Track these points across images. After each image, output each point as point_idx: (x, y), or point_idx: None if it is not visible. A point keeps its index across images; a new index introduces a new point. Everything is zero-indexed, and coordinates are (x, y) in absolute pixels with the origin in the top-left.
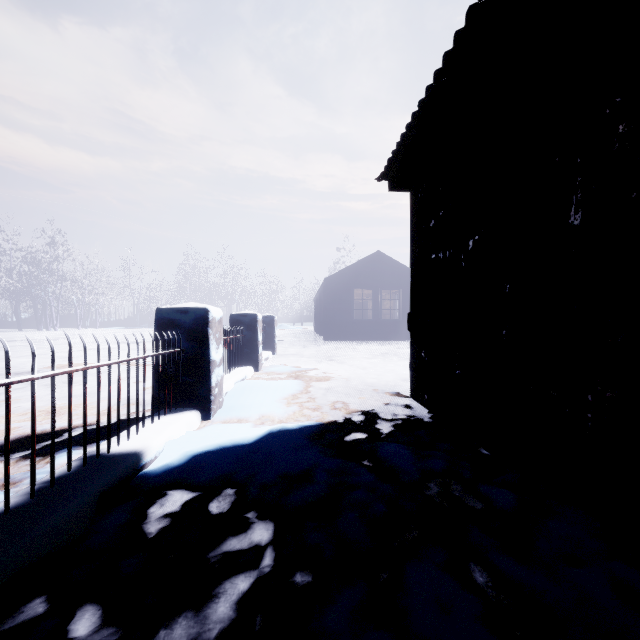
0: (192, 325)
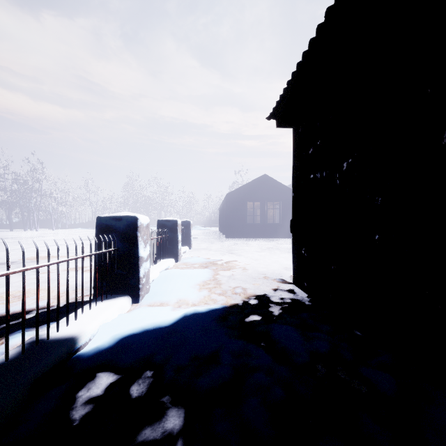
0: (124, 230)
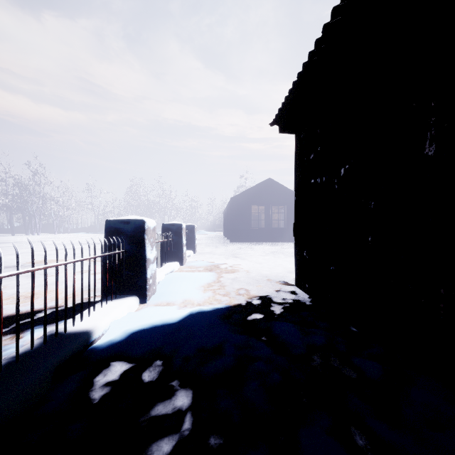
0: (132, 232)
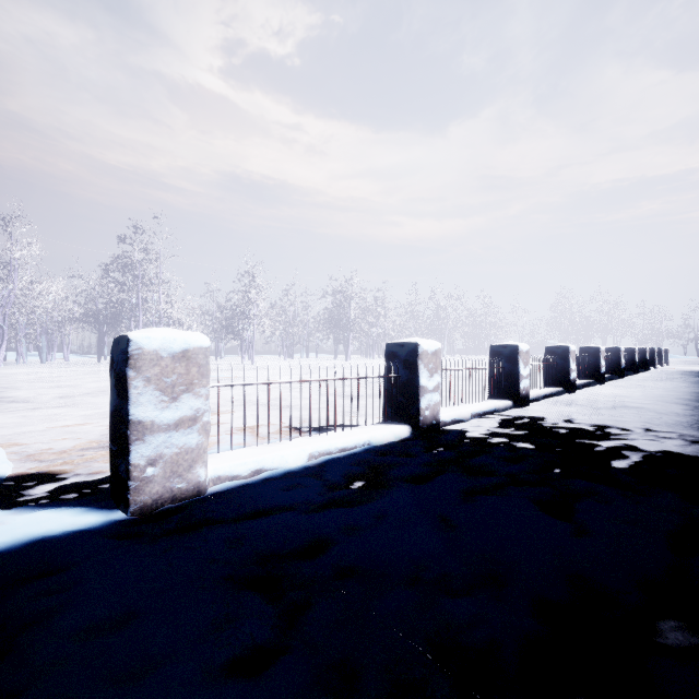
0: (651, 351)
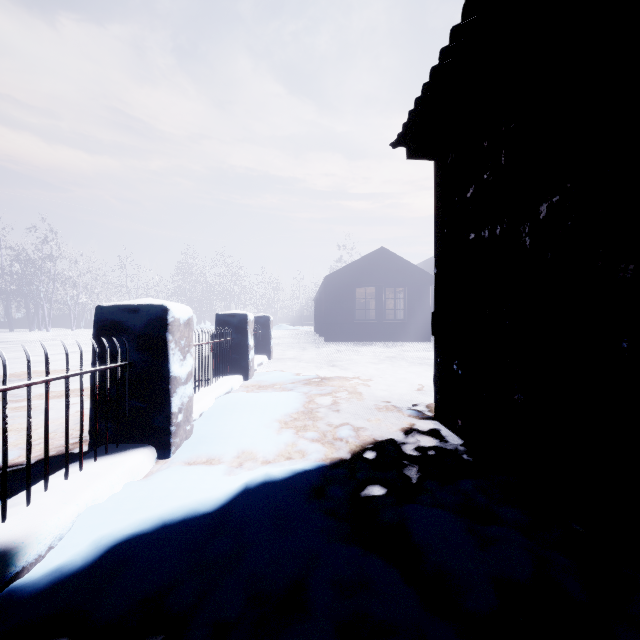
0: (144, 329)
